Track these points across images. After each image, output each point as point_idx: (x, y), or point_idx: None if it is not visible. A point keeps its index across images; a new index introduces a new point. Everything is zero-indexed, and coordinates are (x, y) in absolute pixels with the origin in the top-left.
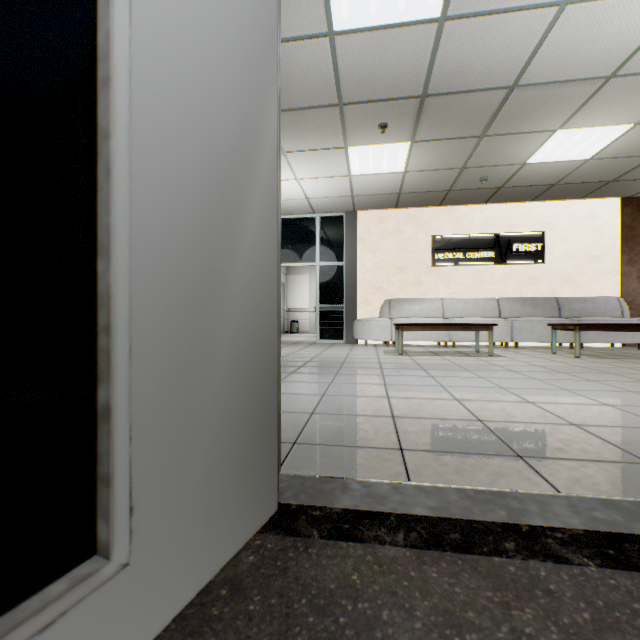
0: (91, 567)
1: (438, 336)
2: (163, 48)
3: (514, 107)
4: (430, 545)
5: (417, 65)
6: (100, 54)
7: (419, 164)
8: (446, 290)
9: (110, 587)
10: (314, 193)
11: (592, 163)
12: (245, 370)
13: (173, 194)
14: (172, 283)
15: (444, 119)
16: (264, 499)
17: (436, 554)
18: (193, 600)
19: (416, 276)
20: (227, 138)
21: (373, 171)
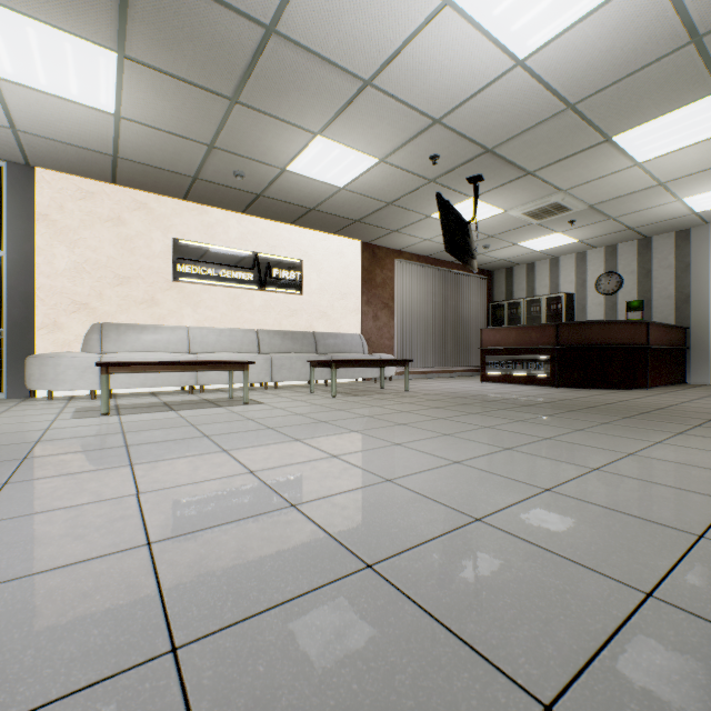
0: None
1: (181, 379)
2: None
3: (273, 69)
4: None
5: None
6: None
7: (142, 110)
8: (195, 316)
9: None
10: None
11: (345, 194)
12: None
13: None
14: None
15: (174, 33)
16: None
17: None
18: None
19: (150, 292)
20: None
21: (50, 87)
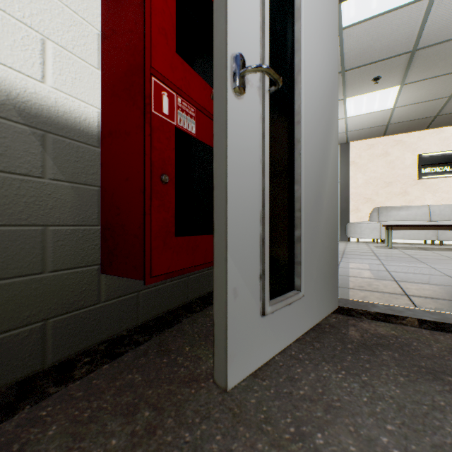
0: (296, 292)
1: (425, 236)
2: (308, 101)
3: None
4: (437, 330)
5: (409, 31)
6: (295, 112)
7: (407, 100)
8: (433, 198)
9: (299, 302)
10: None
11: None
12: (328, 234)
13: (310, 158)
14: (310, 193)
15: (433, 63)
16: (333, 298)
17: (441, 333)
18: (314, 326)
19: (402, 188)
20: (323, 128)
21: (365, 112)
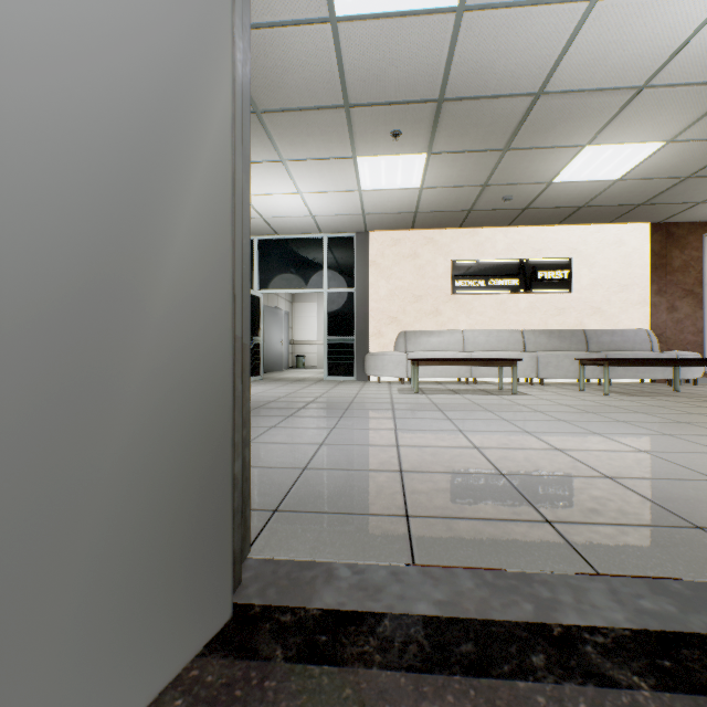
0: None
1: (458, 372)
2: None
3: (540, 117)
4: (434, 665)
5: (433, 63)
6: None
7: (437, 179)
8: (467, 321)
9: None
10: (320, 210)
11: (621, 184)
12: (174, 430)
13: (20, 160)
14: (18, 303)
15: (464, 128)
16: (209, 607)
17: (441, 681)
18: None
19: (434, 305)
20: (138, 93)
21: (386, 186)
